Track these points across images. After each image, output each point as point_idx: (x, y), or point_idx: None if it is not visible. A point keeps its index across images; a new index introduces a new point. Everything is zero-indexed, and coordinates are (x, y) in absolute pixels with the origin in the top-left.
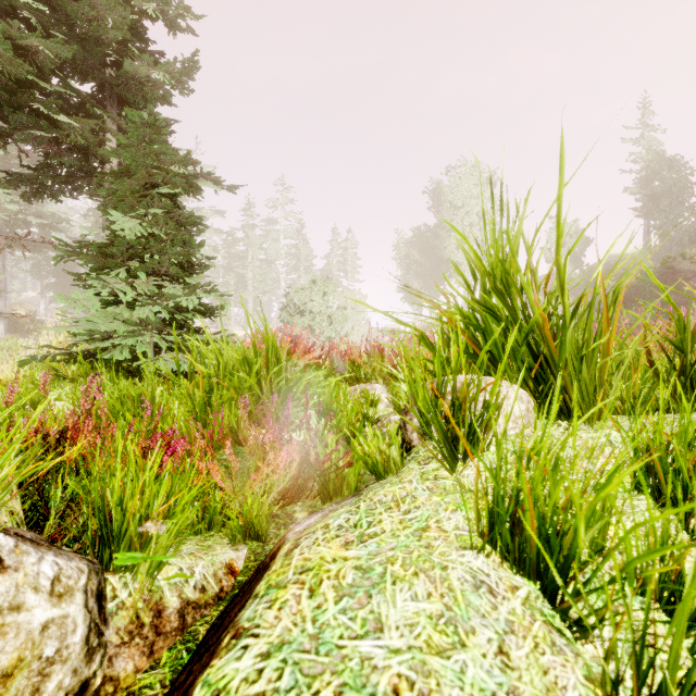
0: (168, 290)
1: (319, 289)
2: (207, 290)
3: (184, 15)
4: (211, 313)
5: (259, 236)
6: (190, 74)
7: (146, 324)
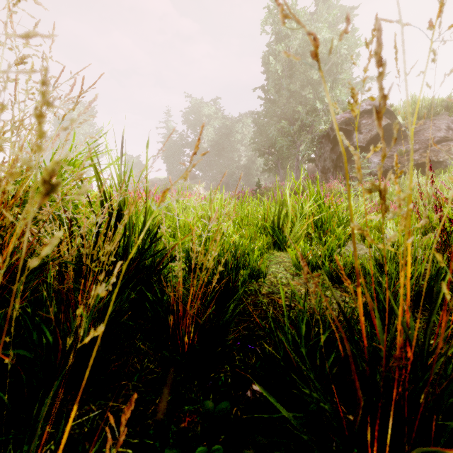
0: None
1: None
2: None
3: None
4: None
5: None
6: None
7: None
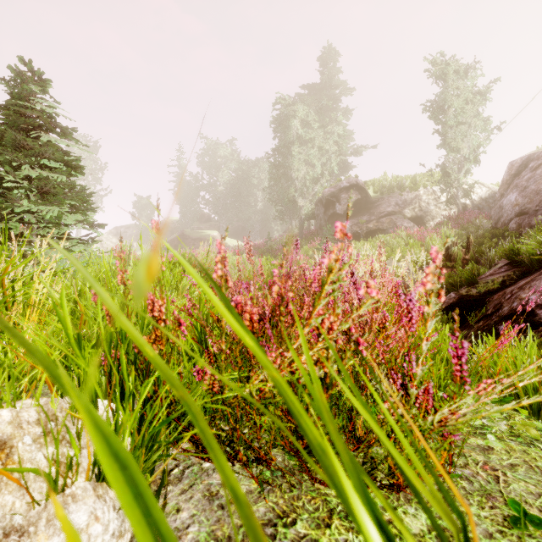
0: None
1: None
2: None
3: None
4: None
5: None
6: None
7: None
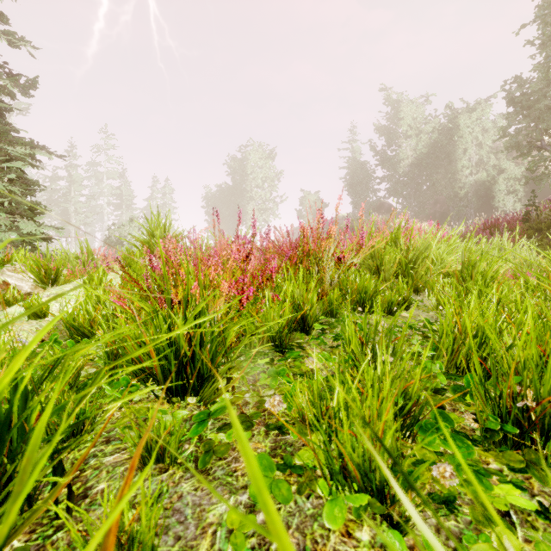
0: (21, 224)
1: (135, 226)
2: (47, 225)
3: (25, 44)
4: (50, 239)
5: (82, 175)
6: (32, 87)
7: (10, 243)
